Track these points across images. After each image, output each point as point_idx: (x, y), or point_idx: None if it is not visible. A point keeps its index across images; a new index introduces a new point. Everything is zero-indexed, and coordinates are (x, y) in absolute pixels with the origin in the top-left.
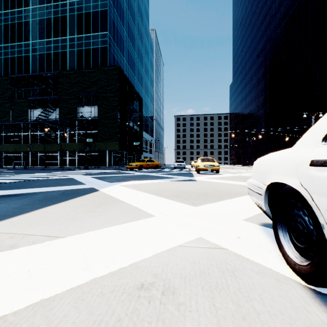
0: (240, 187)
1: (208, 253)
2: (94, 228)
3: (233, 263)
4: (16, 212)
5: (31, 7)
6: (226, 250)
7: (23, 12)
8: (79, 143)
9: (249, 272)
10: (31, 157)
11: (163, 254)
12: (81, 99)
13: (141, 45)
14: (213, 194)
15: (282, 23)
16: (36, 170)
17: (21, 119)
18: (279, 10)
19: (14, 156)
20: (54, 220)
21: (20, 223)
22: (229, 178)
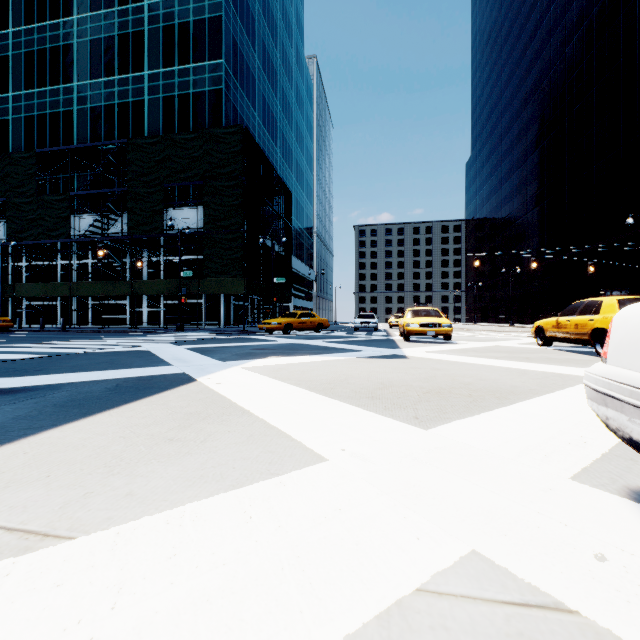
0: (513, 375)
1: (524, 635)
2: (161, 502)
3: None
4: None
5: (76, 16)
6: (581, 618)
7: (61, 26)
8: (168, 281)
9: None
10: (76, 308)
11: (367, 636)
12: (171, 194)
13: (288, 86)
14: (456, 392)
15: (578, 33)
16: (83, 333)
17: (56, 234)
18: (570, 7)
19: (44, 306)
20: (64, 469)
21: None
22: (476, 352)
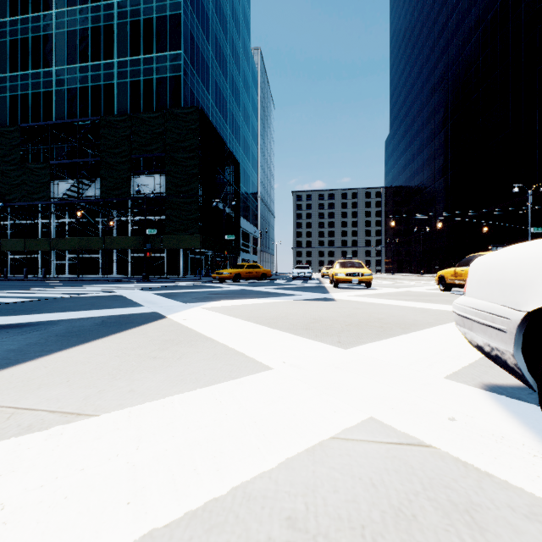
0: (417, 312)
1: (397, 457)
2: (155, 395)
3: (460, 486)
4: (10, 360)
5: (55, 11)
6: (433, 449)
7: (41, 18)
8: (135, 237)
9: (508, 514)
10: (55, 260)
11: (300, 459)
12: (137, 164)
13: (237, 73)
14: (371, 324)
15: (475, 35)
16: (62, 282)
17: (37, 197)
18: (469, 13)
19: (27, 259)
20: (79, 376)
21: (13, 381)
22: (391, 296)
